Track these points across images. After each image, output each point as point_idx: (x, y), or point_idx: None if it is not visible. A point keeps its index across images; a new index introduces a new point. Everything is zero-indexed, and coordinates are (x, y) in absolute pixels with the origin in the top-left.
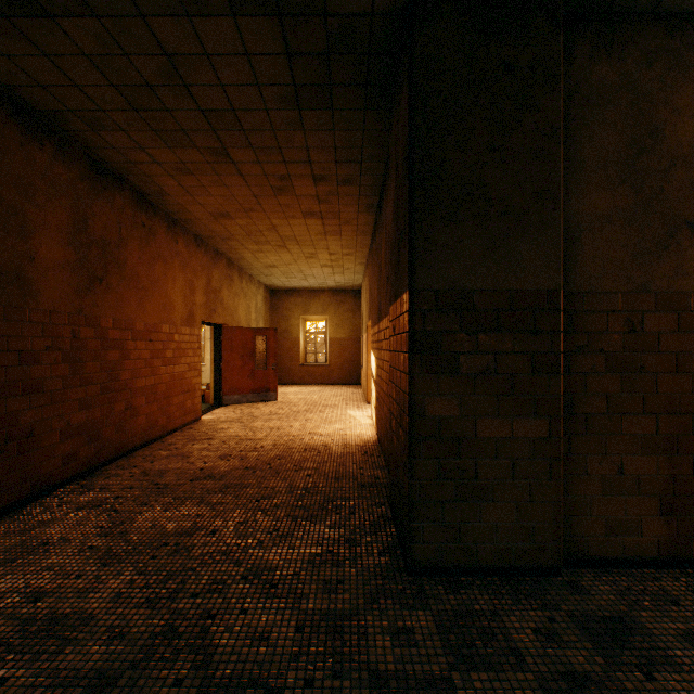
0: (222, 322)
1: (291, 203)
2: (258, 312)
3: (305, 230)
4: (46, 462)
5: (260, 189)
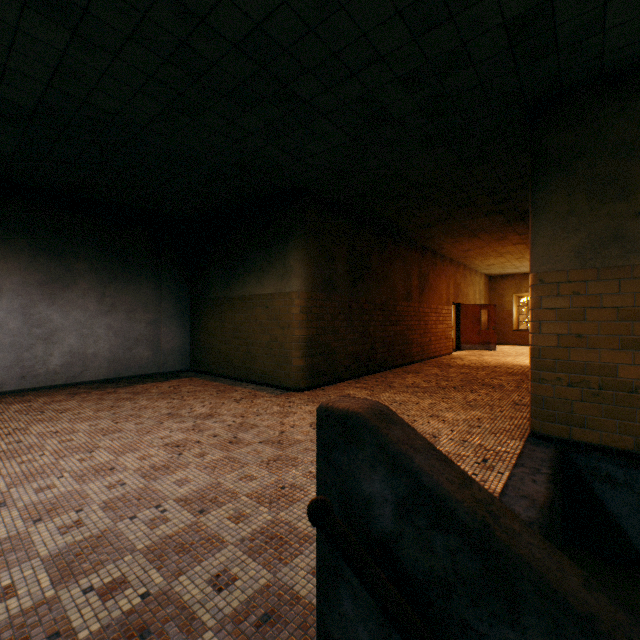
0: (460, 302)
1: (505, 242)
2: (480, 294)
3: (514, 249)
4: (413, 353)
5: (489, 241)
